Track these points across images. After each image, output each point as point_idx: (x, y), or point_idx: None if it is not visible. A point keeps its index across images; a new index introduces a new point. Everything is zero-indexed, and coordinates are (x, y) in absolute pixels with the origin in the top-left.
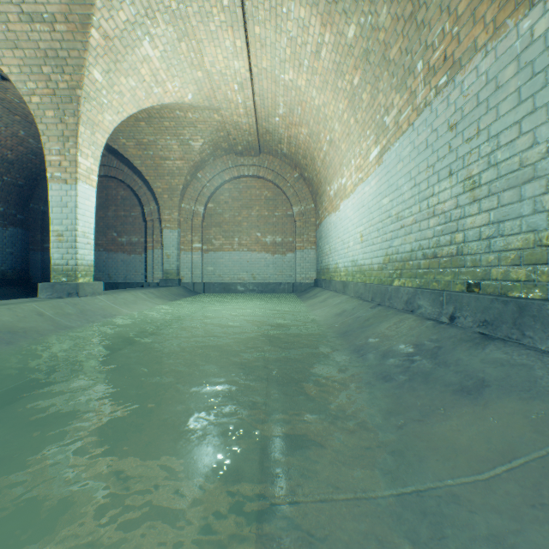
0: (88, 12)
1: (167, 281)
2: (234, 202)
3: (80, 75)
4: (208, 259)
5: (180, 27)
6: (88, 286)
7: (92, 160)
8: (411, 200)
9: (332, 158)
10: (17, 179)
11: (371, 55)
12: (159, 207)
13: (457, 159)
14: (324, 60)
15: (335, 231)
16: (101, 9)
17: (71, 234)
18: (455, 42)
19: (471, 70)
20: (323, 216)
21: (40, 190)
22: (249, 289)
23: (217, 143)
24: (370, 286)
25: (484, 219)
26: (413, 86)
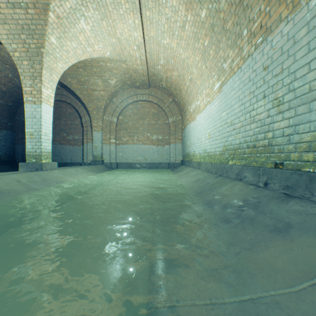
0: (47, 2)
1: (95, 162)
2: (134, 115)
3: (43, 40)
4: (119, 149)
5: (102, 11)
6: (48, 165)
7: (50, 90)
8: (239, 113)
9: (191, 89)
10: (8, 102)
11: (215, 27)
12: (90, 118)
13: (268, 87)
14: (187, 31)
15: (193, 132)
16: (55, 0)
17: (38, 134)
18: (267, 16)
19: (277, 33)
20: (186, 124)
21: (21, 109)
22: (143, 166)
23: (124, 81)
24: (214, 164)
25: (286, 123)
26: (240, 44)
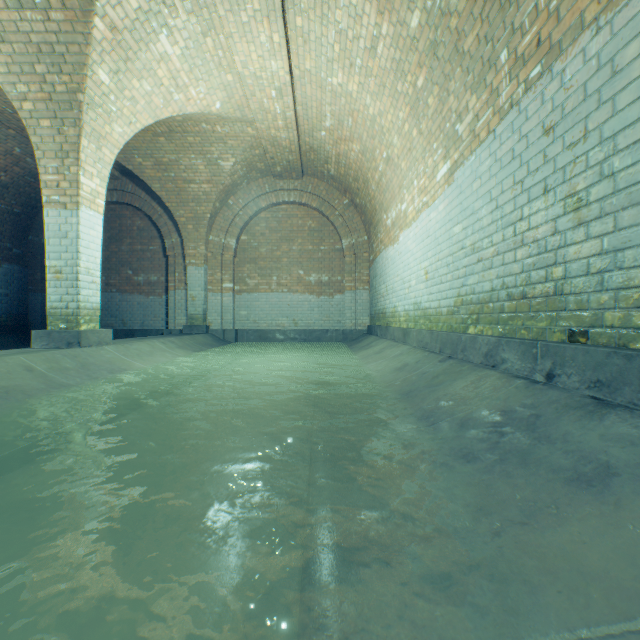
0: None
1: (192, 328)
2: (272, 233)
3: (81, 76)
4: (240, 302)
5: (205, 17)
6: (93, 335)
7: (98, 181)
8: (491, 226)
9: (389, 179)
10: (13, 206)
11: (439, 48)
12: (182, 239)
13: (555, 171)
14: (381, 58)
15: (393, 267)
16: None
17: (72, 271)
18: (552, 20)
19: (575, 54)
20: (379, 250)
21: (41, 220)
22: (289, 337)
23: (251, 163)
24: (437, 334)
25: (594, 247)
26: (494, 82)
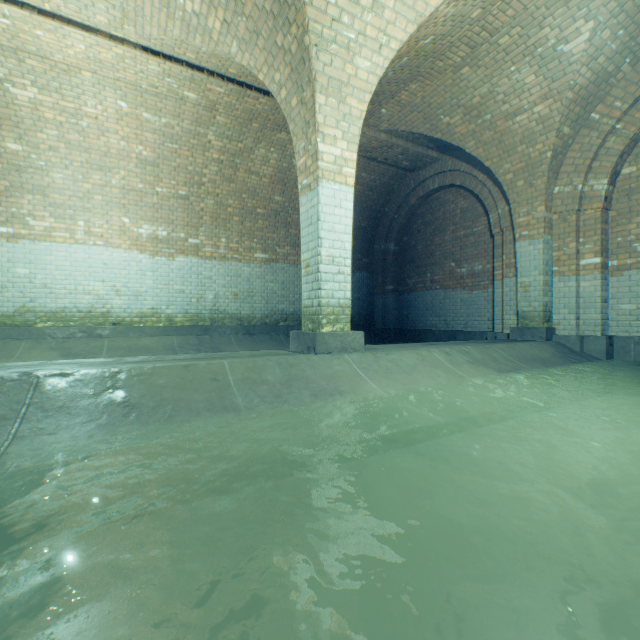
0: None
1: (522, 332)
2: None
3: (301, 11)
4: (618, 287)
5: None
6: (333, 338)
7: (343, 145)
8: None
9: None
10: (359, 222)
11: None
12: (509, 207)
13: None
14: None
15: None
16: None
17: (314, 262)
18: None
19: None
20: None
21: (380, 229)
22: None
23: (636, 10)
24: None
25: None
26: None
